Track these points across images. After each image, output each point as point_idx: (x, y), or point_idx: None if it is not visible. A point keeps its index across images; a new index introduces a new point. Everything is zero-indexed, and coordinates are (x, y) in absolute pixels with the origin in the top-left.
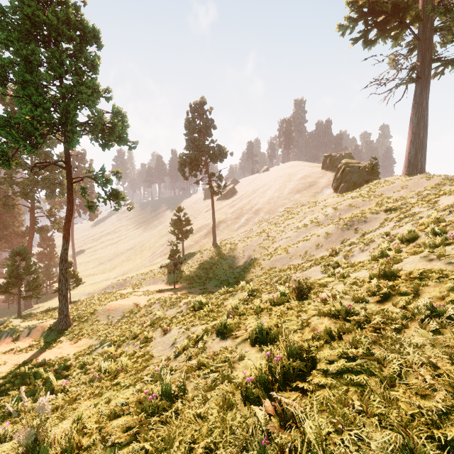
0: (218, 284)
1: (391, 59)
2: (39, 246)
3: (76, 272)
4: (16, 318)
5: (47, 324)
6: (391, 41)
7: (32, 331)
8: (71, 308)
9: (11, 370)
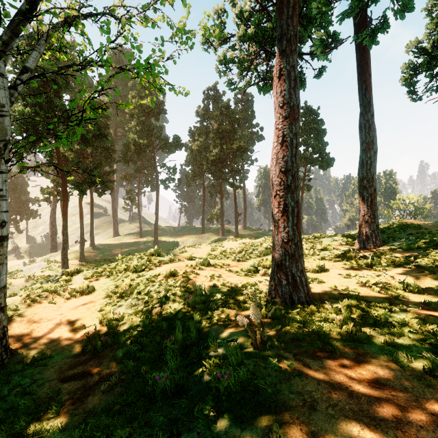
0: None
1: None
2: None
3: None
4: None
5: None
6: None
7: None
8: None
9: None
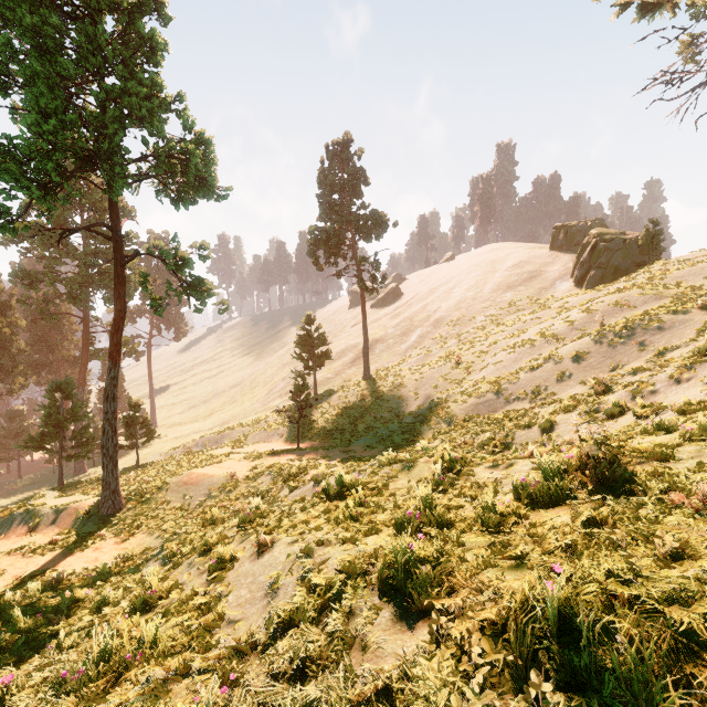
0: (373, 444)
1: (686, 43)
2: (100, 379)
3: (147, 418)
4: (54, 490)
5: (85, 505)
6: (687, 10)
7: (60, 516)
8: (135, 476)
9: (5, 590)
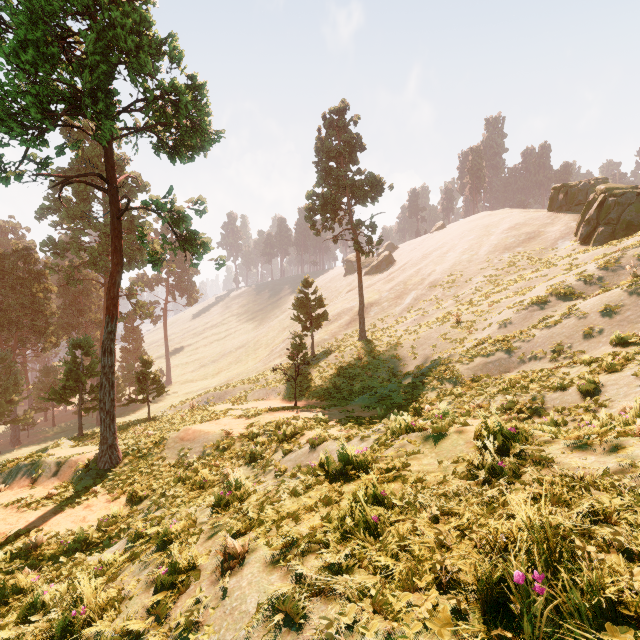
0: (372, 404)
1: None
2: (123, 340)
3: (157, 375)
4: (73, 439)
5: (85, 458)
6: None
7: (61, 468)
8: (144, 429)
9: None
